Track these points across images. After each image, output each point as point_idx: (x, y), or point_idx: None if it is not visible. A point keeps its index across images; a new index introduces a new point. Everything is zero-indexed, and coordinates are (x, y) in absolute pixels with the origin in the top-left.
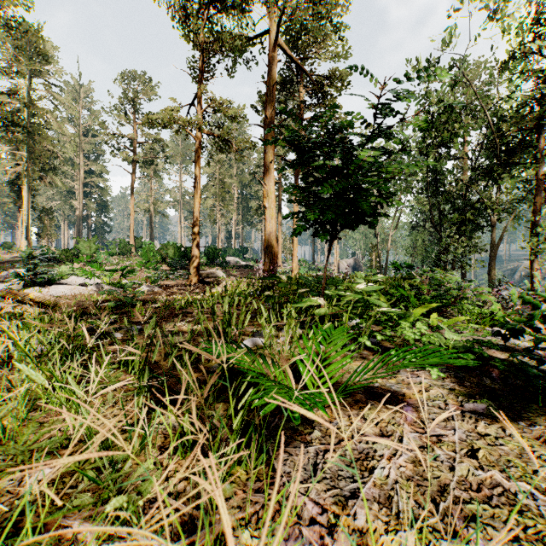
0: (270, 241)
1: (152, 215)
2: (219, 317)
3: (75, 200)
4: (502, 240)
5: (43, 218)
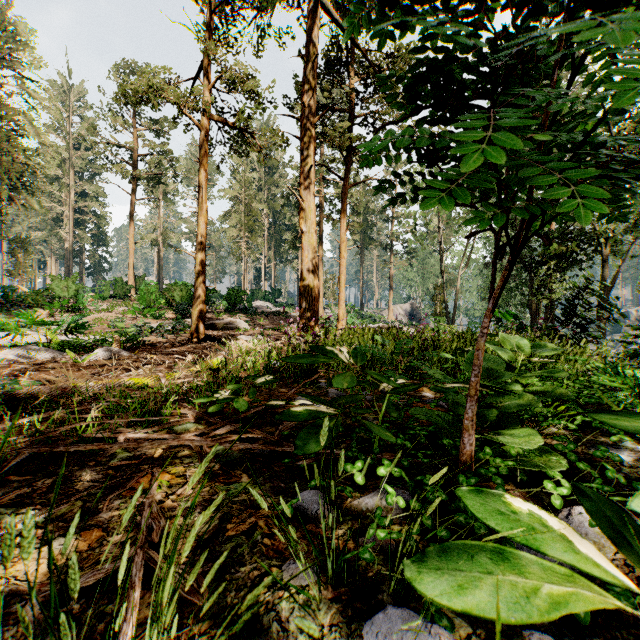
0: (308, 279)
1: (161, 248)
2: (169, 469)
3: (63, 229)
4: (615, 279)
5: (17, 251)
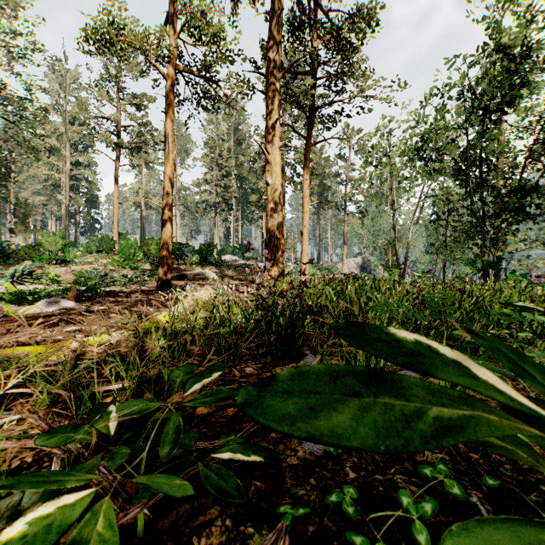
0: (274, 231)
1: (143, 210)
2: None
3: (60, 193)
4: None
5: (18, 212)
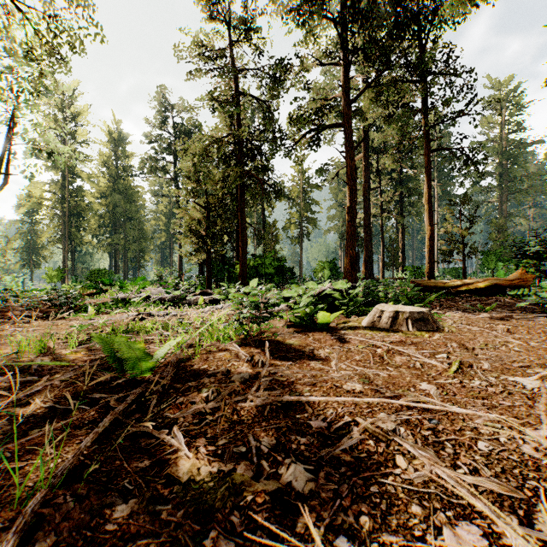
0: None
1: None
2: None
3: None
4: None
5: None
